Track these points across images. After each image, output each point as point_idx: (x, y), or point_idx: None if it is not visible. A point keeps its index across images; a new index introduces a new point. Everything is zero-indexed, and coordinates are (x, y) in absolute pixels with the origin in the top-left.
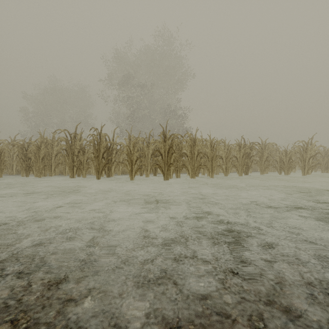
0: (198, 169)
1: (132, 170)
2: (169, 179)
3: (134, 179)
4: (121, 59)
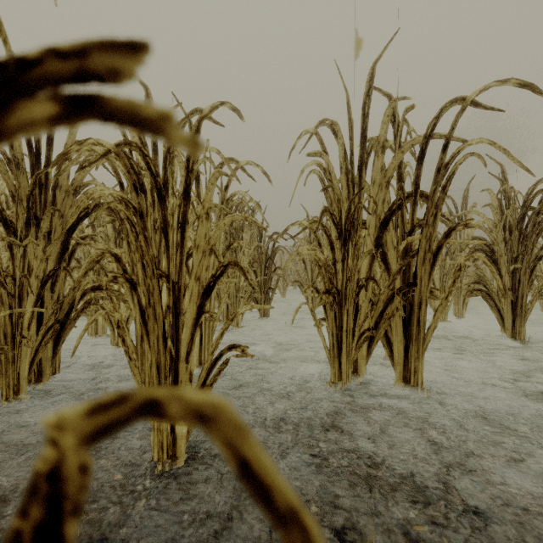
0: None
1: None
2: None
3: None
4: None
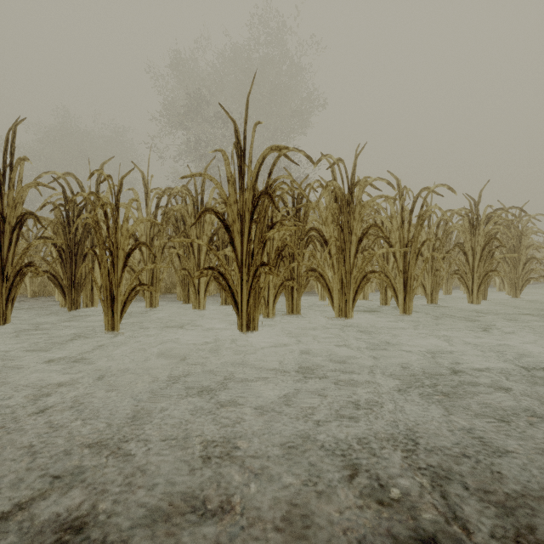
0: (364, 287)
1: (113, 292)
2: (265, 318)
3: (143, 320)
4: (185, 70)
